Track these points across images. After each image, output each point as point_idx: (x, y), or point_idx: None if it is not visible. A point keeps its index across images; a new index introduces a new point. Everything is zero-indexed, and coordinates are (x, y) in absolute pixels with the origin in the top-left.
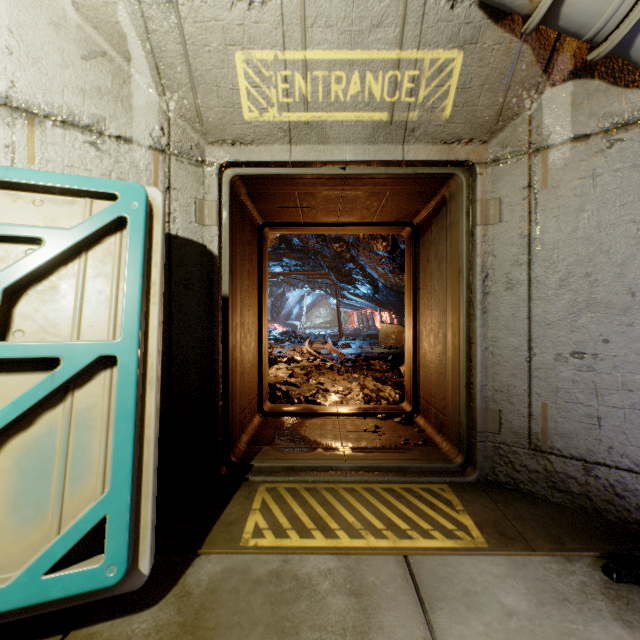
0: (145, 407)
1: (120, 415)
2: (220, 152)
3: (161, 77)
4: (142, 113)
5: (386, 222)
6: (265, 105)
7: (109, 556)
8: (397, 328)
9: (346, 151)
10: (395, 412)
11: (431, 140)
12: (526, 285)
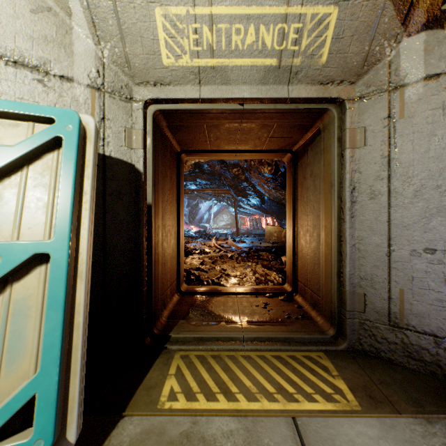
0: (75, 296)
1: (51, 305)
2: (145, 91)
3: (96, 29)
4: (81, 58)
5: (272, 150)
6: (179, 52)
7: (37, 431)
8: (278, 229)
9: (243, 90)
10: (279, 292)
11: (310, 81)
12: (386, 195)
